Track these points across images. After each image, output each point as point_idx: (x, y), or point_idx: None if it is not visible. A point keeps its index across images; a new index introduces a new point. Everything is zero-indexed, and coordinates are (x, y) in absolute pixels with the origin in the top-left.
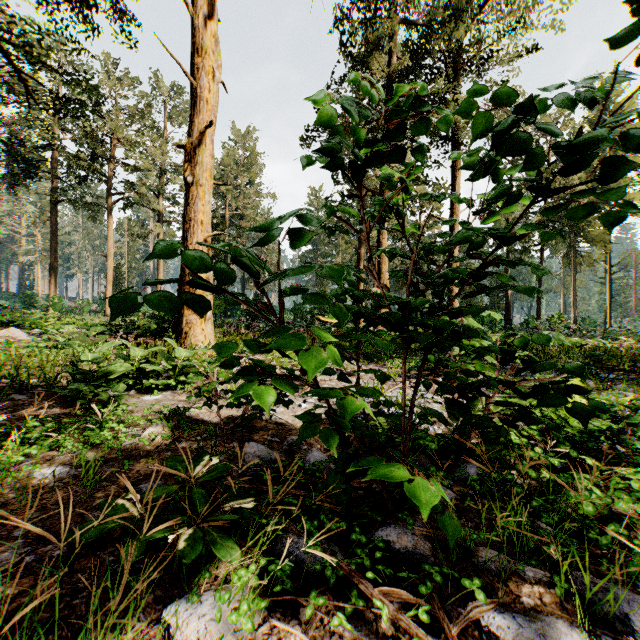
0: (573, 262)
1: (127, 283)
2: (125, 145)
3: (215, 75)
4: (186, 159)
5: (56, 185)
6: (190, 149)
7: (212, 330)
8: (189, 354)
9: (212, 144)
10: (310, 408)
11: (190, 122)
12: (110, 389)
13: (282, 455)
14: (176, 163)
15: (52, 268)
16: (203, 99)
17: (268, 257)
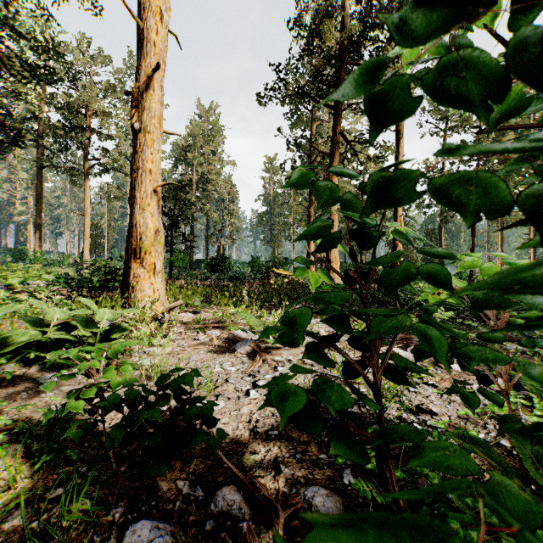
0: (500, 220)
1: (107, 240)
2: (100, 116)
3: (165, 17)
4: (134, 105)
5: (41, 152)
6: (138, 94)
7: (163, 284)
8: (116, 317)
9: (162, 90)
10: (261, 398)
11: (138, 66)
12: (5, 365)
13: None
14: None
15: (37, 226)
16: (151, 41)
17: (229, 216)
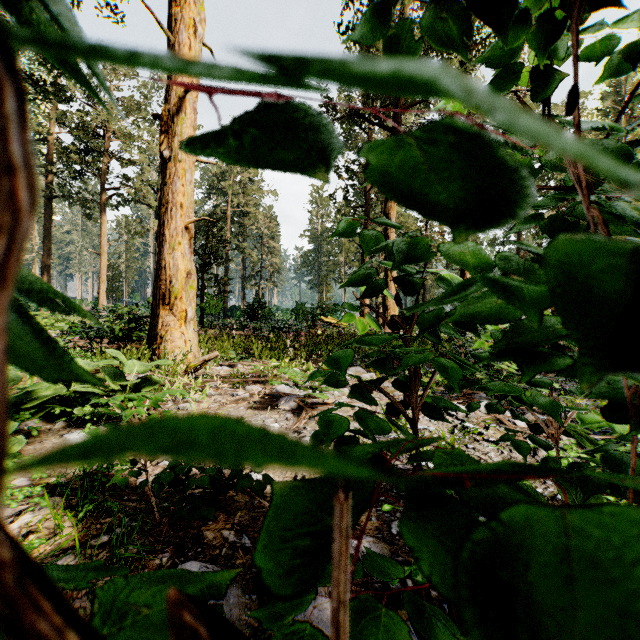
0: None
1: (126, 282)
2: (119, 138)
3: (197, 30)
4: (162, 130)
5: (49, 180)
6: (167, 118)
7: (195, 334)
8: (147, 369)
9: (194, 113)
10: None
11: (167, 86)
12: (28, 421)
13: (245, 601)
14: None
15: (44, 266)
16: None
17: (269, 255)
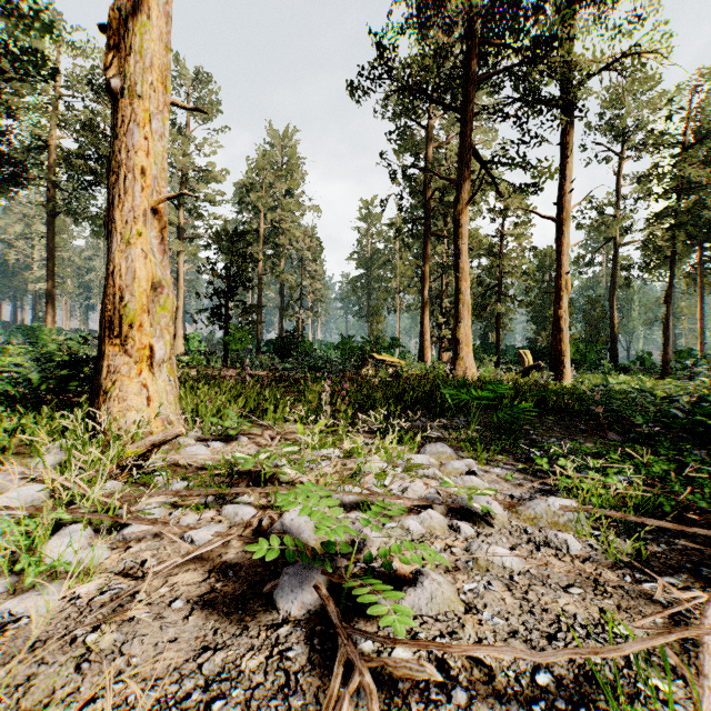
0: (698, 282)
1: None
2: None
3: None
4: (111, 44)
5: (54, 194)
6: (119, 24)
7: (170, 384)
8: None
9: (169, 23)
10: None
11: None
12: None
13: None
14: (200, 168)
15: (49, 294)
16: None
17: (310, 281)
